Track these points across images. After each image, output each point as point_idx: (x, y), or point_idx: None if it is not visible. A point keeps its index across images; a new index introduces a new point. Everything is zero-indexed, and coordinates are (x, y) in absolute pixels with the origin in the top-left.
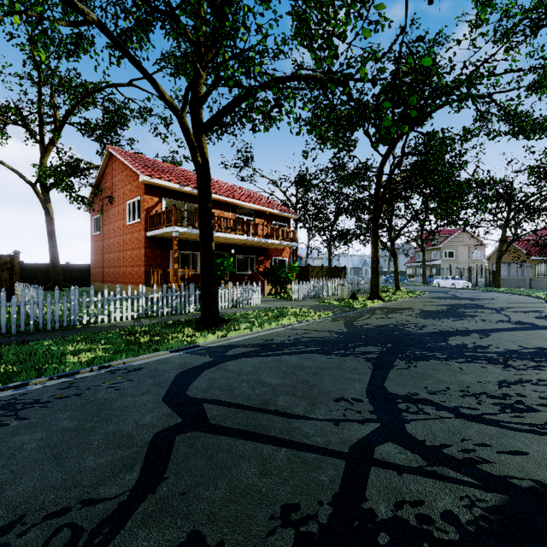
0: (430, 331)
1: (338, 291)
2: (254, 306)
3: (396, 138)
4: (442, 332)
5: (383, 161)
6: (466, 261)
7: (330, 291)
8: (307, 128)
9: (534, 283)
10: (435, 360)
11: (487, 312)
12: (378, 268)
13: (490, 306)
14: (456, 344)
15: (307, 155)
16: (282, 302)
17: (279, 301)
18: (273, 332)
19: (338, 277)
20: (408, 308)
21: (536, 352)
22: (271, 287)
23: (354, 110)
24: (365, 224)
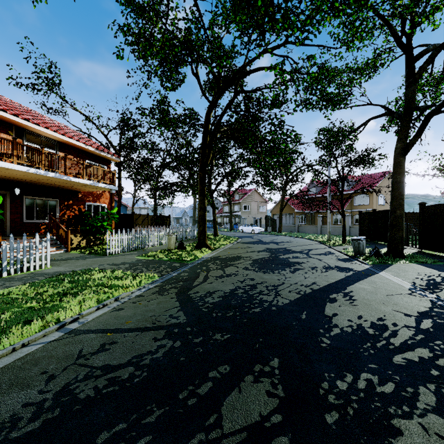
0: (291, 297)
1: (164, 240)
2: (33, 272)
3: (223, 86)
4: (304, 296)
5: (211, 106)
6: (256, 212)
7: (155, 240)
8: (125, 34)
9: (300, 228)
10: (403, 418)
11: (302, 257)
12: (205, 216)
13: (295, 249)
14: (352, 329)
15: (123, 57)
16: (89, 261)
17: (87, 258)
18: (15, 363)
19: (163, 225)
20: (238, 258)
21: (440, 327)
22: (80, 239)
23: (183, 37)
24: (186, 179)
